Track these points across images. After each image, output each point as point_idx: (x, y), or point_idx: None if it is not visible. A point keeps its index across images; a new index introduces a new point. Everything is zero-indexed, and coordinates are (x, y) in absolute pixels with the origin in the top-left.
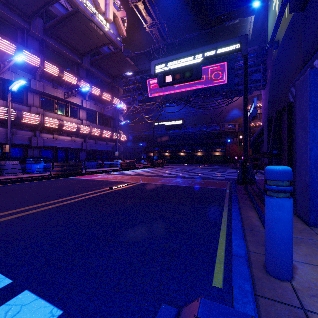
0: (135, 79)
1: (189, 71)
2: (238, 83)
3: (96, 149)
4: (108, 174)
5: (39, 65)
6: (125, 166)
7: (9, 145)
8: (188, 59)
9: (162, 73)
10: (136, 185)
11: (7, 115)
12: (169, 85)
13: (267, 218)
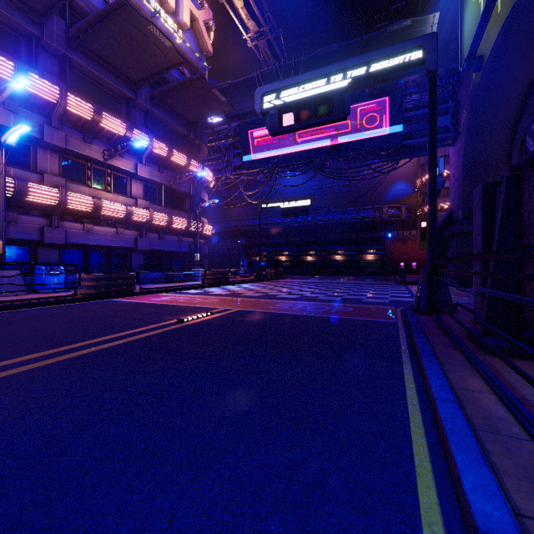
0: (229, 129)
1: (325, 104)
2: (408, 134)
3: (160, 249)
4: (180, 294)
5: (57, 101)
6: (212, 279)
7: (1, 242)
8: (324, 82)
9: (275, 110)
10: (228, 314)
11: None
12: (288, 132)
13: None
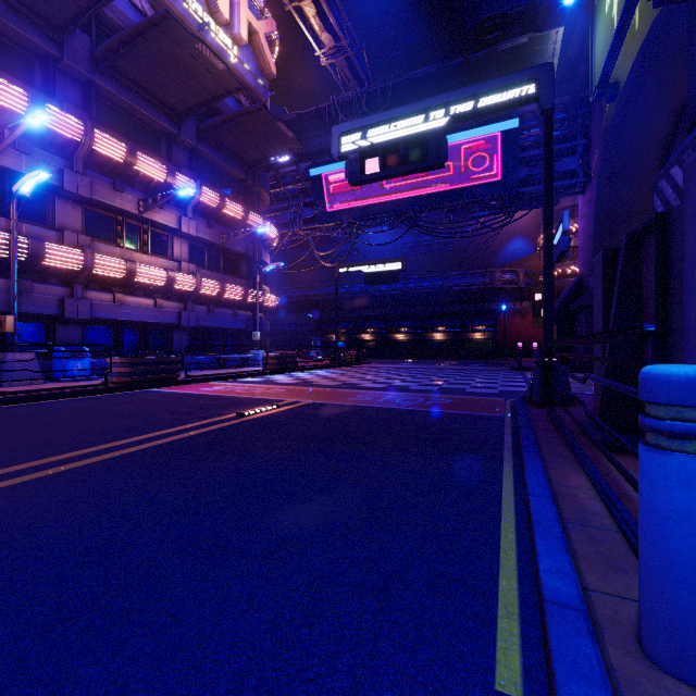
0: (298, 171)
1: (417, 148)
2: (526, 179)
3: (209, 326)
4: (236, 382)
5: (81, 139)
6: (276, 364)
7: (12, 318)
8: (416, 121)
9: (356, 154)
10: (298, 408)
11: (8, 248)
12: (372, 181)
13: (648, 510)
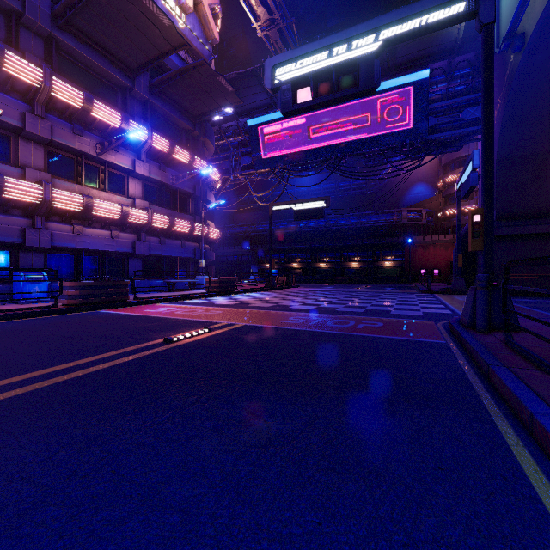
0: (238, 125)
1: (349, 74)
2: (434, 127)
3: (161, 254)
4: (180, 304)
5: (40, 85)
6: (217, 288)
7: None
8: (348, 47)
9: (289, 84)
10: (230, 331)
11: None
12: (304, 110)
13: None
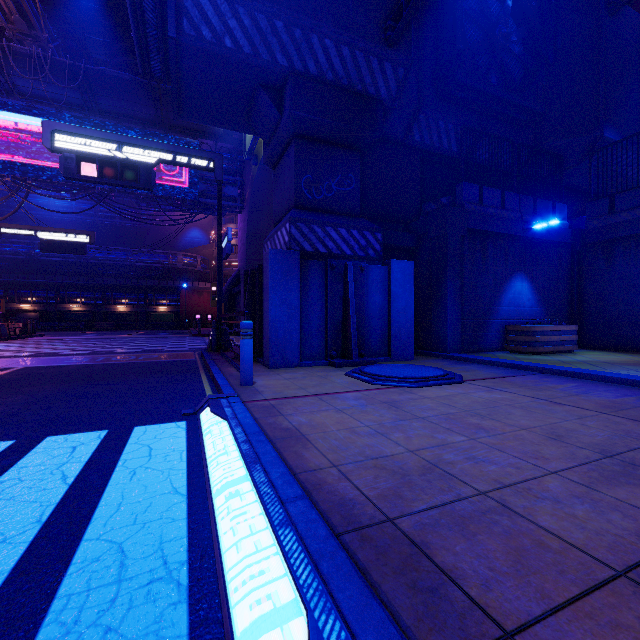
0: None
1: (132, 170)
2: (204, 192)
3: None
4: None
5: None
6: None
7: None
8: (131, 150)
9: (73, 154)
10: (19, 371)
11: None
12: (89, 181)
13: (241, 353)
